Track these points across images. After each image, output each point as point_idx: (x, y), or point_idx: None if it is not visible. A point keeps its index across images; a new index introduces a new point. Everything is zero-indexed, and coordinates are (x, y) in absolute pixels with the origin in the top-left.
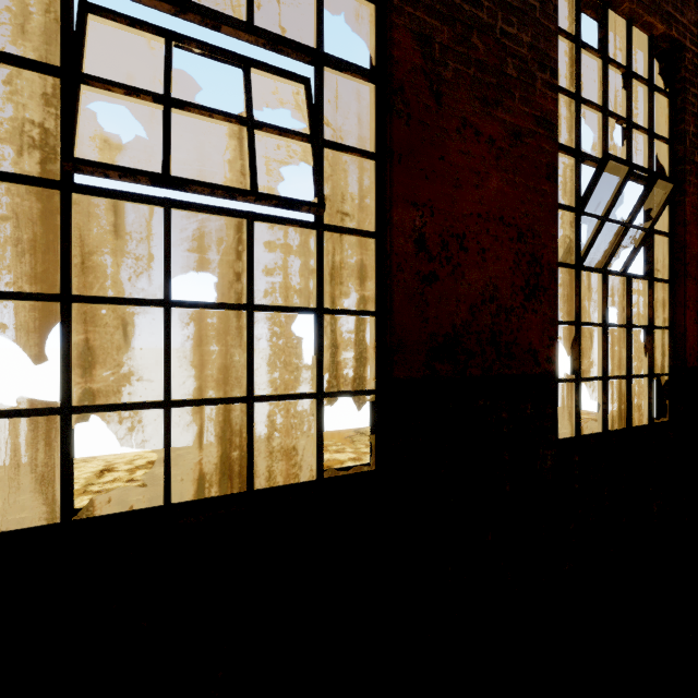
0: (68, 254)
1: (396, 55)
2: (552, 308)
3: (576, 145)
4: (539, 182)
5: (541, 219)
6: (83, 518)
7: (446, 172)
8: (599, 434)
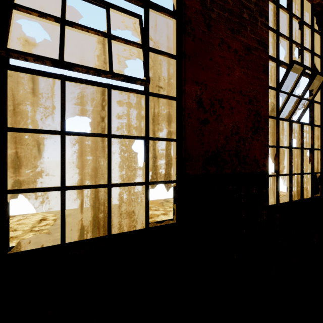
0: (4, 104)
1: (187, 3)
2: (266, 138)
3: (276, 56)
4: (259, 74)
5: (260, 93)
6: (14, 252)
7: (213, 66)
8: (288, 202)
